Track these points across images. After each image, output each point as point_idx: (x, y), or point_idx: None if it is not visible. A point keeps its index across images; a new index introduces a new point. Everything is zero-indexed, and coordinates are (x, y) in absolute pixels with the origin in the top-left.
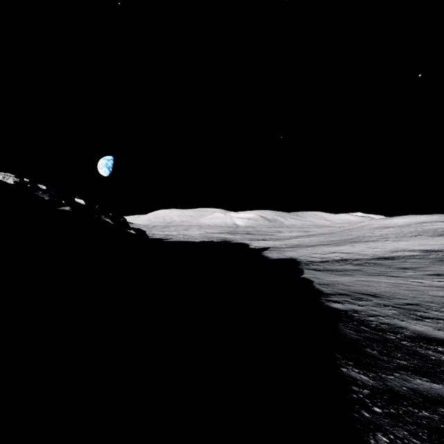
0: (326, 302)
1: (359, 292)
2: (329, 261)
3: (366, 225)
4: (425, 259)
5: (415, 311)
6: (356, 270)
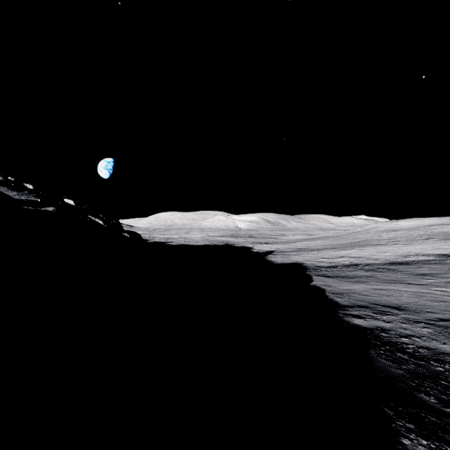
0: (345, 316)
1: (379, 303)
2: (338, 267)
3: (372, 228)
4: (443, 265)
5: None
6: (370, 276)
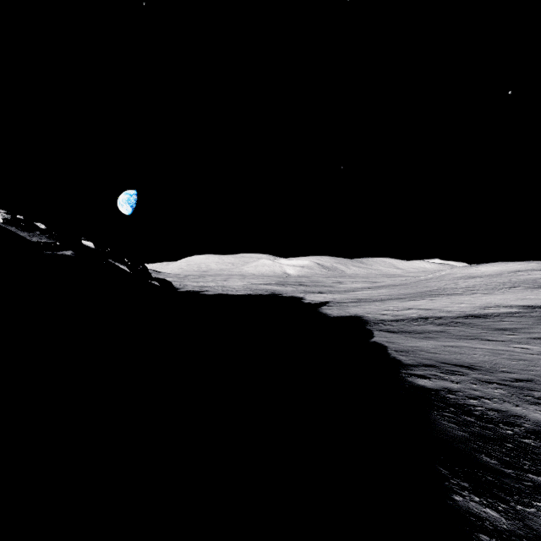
0: (408, 376)
1: (449, 362)
2: (404, 320)
3: (447, 274)
4: (527, 318)
5: (531, 391)
6: (441, 331)
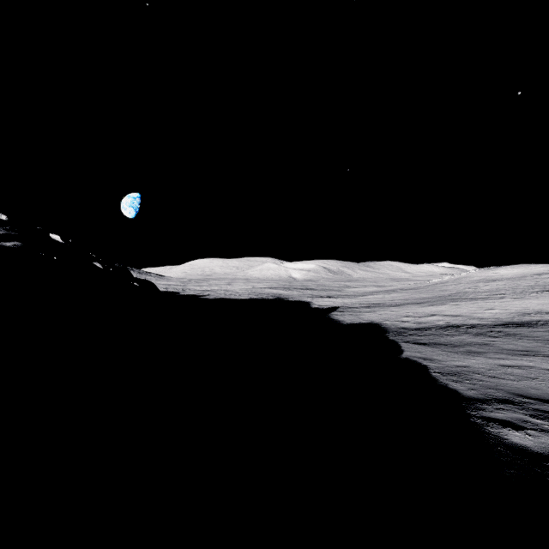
0: (486, 424)
1: (528, 394)
2: (431, 329)
3: (463, 277)
4: None
5: None
6: (483, 344)
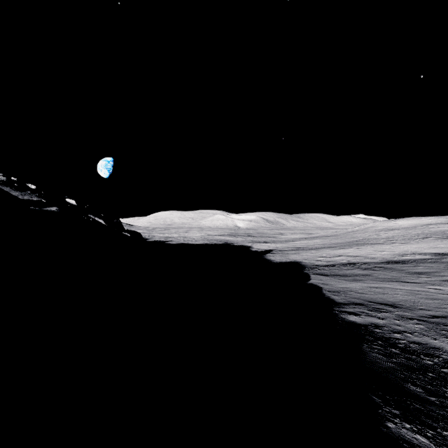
0: (340, 313)
1: (374, 301)
2: (335, 265)
3: (370, 227)
4: (439, 263)
5: (446, 326)
6: (366, 275)
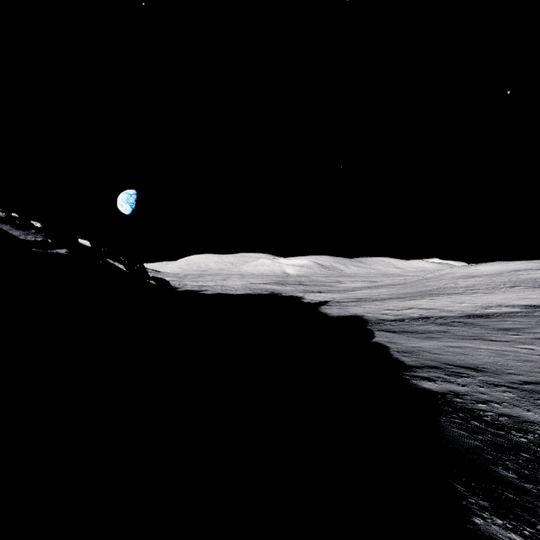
0: (412, 379)
1: (453, 364)
2: (405, 320)
3: (447, 273)
4: (530, 318)
5: None
6: (443, 331)
